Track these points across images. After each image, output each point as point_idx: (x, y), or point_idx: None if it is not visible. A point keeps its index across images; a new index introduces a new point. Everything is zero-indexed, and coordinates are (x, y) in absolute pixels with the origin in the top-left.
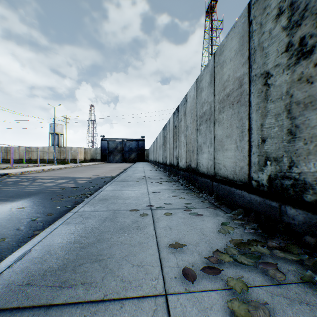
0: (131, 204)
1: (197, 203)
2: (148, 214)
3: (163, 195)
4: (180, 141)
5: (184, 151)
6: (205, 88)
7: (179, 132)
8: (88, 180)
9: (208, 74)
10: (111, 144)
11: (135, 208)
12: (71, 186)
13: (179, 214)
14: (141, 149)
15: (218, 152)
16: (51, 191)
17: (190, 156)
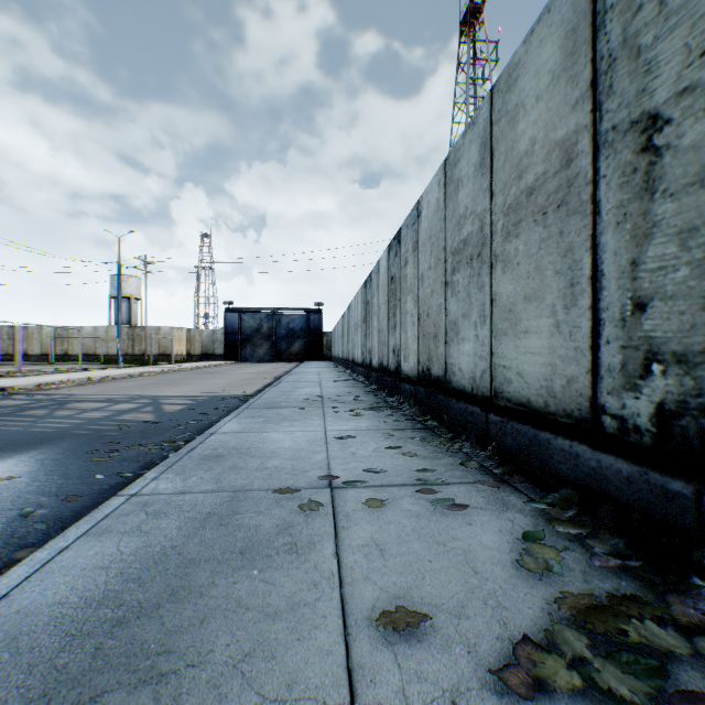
0: (281, 472)
1: (450, 470)
2: (323, 502)
3: (363, 445)
4: (403, 312)
5: (415, 337)
6: (468, 179)
7: (400, 291)
8: (189, 403)
9: (476, 144)
10: (247, 322)
11: (291, 483)
12: (145, 419)
13: (405, 503)
14: (316, 332)
15: (503, 339)
16: (94, 433)
17: (428, 349)
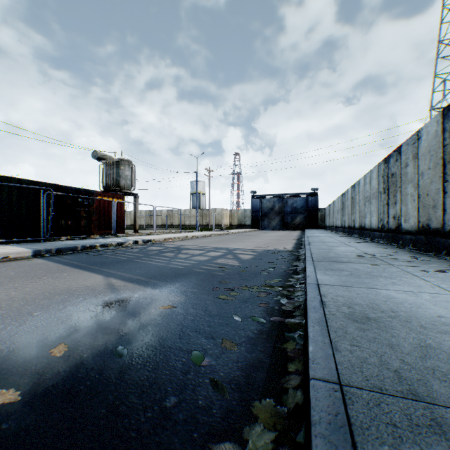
0: None
1: None
2: None
3: None
4: None
5: None
6: None
7: None
8: (253, 254)
9: None
10: (265, 203)
11: None
12: (233, 264)
13: None
14: (312, 209)
15: None
16: (207, 272)
17: None
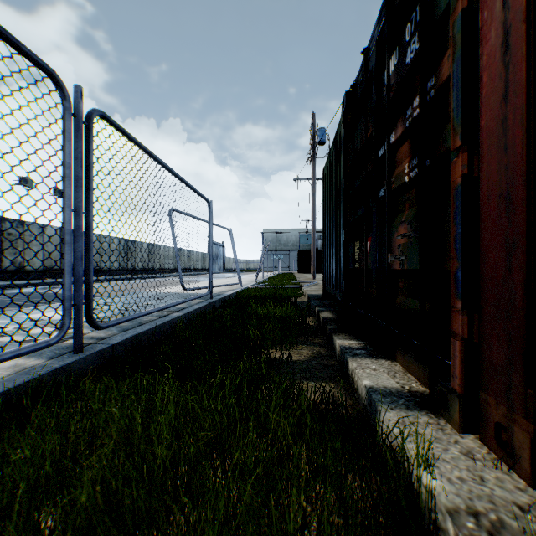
0: None
1: None
2: None
3: None
4: None
5: None
6: None
7: None
8: None
9: None
10: None
11: None
12: None
13: None
14: None
15: None
16: None
17: None
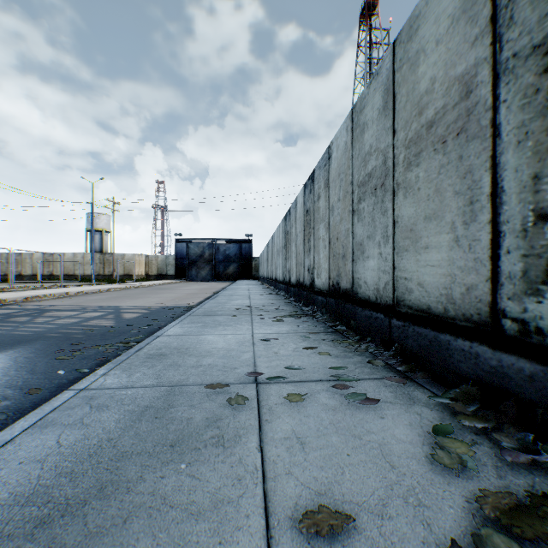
0: (213, 369)
1: (360, 367)
2: (249, 396)
3: (284, 346)
4: (316, 238)
5: (326, 257)
6: (372, 122)
7: (314, 221)
8: (144, 312)
9: (380, 91)
10: (193, 249)
11: (222, 379)
12: (107, 325)
13: (321, 397)
14: (246, 257)
15: (404, 255)
16: (63, 336)
17: (338, 266)
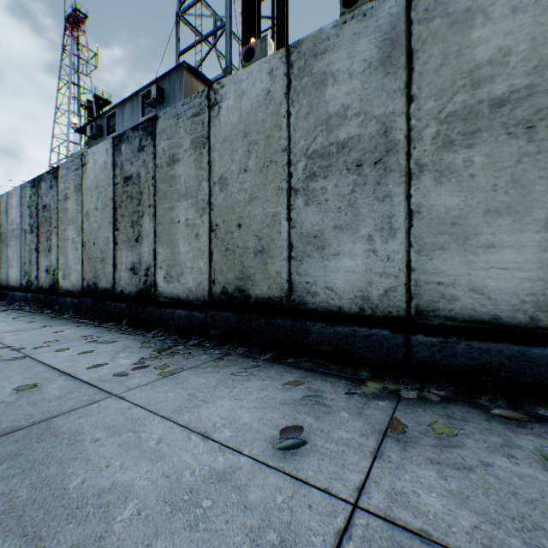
0: None
1: None
2: None
3: None
4: None
5: None
6: (4, 213)
7: None
8: None
9: (5, 204)
10: None
11: None
12: None
13: None
14: None
15: (11, 268)
16: None
17: None
